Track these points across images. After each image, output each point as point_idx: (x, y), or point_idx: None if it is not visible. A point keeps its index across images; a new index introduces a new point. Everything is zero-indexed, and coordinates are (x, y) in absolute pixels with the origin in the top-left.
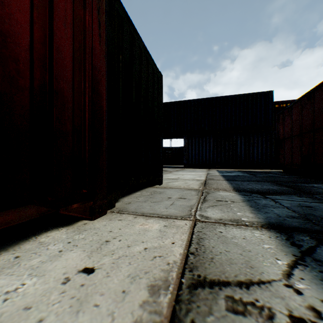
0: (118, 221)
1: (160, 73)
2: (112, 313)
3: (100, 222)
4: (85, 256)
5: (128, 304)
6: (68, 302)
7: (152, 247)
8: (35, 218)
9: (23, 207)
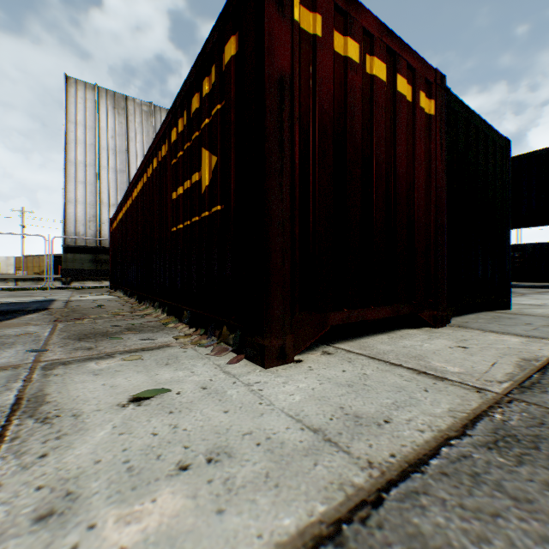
0: (464, 332)
1: (504, 140)
2: (495, 359)
3: (444, 330)
4: (452, 342)
5: (505, 359)
6: (461, 353)
7: (514, 348)
8: (407, 313)
9: (403, 304)
